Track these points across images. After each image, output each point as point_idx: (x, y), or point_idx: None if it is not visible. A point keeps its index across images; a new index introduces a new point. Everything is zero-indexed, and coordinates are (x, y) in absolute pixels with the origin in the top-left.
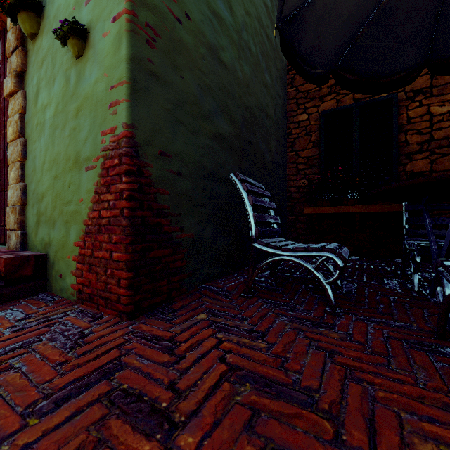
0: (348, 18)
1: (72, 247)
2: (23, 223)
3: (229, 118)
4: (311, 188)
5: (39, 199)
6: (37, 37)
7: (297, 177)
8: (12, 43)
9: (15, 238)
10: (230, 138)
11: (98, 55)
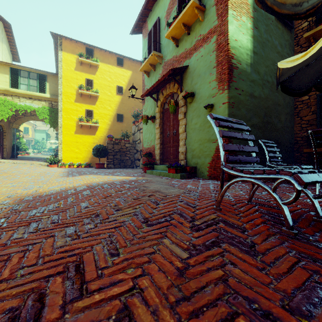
0: (314, 73)
1: (207, 164)
2: (185, 158)
3: (257, 116)
4: (309, 138)
5: (193, 150)
6: (192, 103)
7: (301, 132)
8: (182, 104)
9: (183, 162)
10: (258, 124)
11: (217, 112)
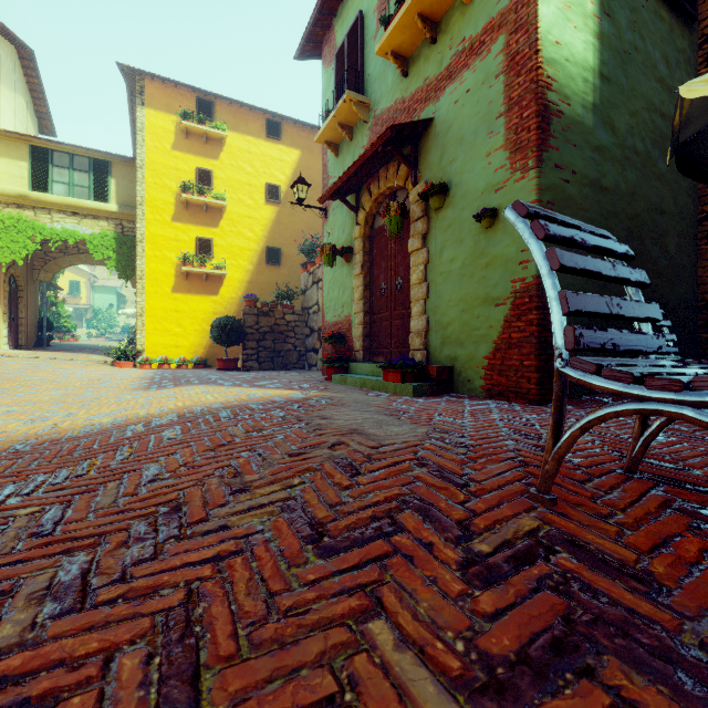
0: None
1: (480, 359)
2: (426, 345)
3: None
4: None
5: (444, 327)
6: (441, 209)
7: None
8: (417, 213)
9: (421, 356)
10: None
11: (508, 228)
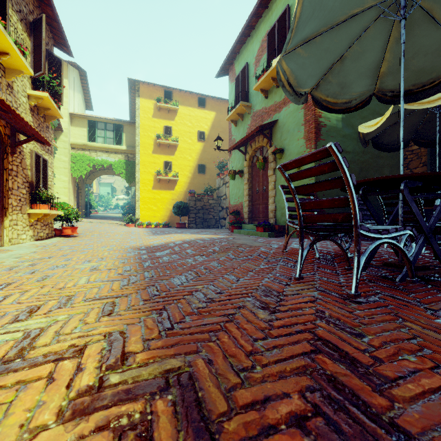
0: (405, 129)
1: None
2: (275, 216)
3: (351, 172)
4: None
5: (282, 208)
6: (281, 159)
7: None
8: (271, 159)
9: (273, 221)
10: None
11: None
